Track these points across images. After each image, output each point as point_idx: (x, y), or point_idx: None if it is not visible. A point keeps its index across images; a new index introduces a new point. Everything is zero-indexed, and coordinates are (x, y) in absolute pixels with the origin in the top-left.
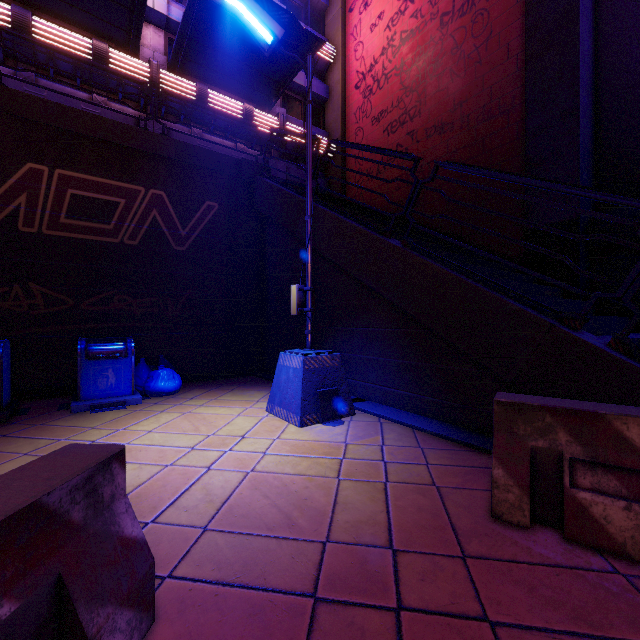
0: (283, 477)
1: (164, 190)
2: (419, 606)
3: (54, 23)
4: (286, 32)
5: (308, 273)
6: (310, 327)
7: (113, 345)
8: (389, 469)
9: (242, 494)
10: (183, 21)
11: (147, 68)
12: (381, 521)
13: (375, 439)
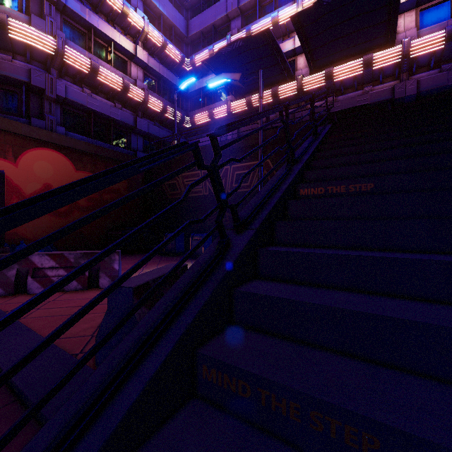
0: None
1: (269, 158)
2: None
3: None
4: None
5: None
6: None
7: None
8: None
9: None
10: (302, 47)
11: (295, 83)
12: None
13: None
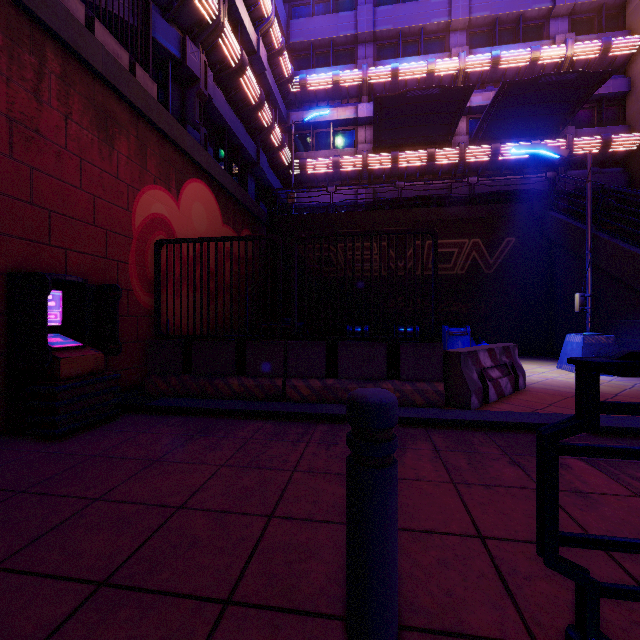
0: (567, 381)
1: (479, 238)
2: (618, 399)
3: (407, 150)
4: (573, 82)
5: (587, 286)
6: (589, 319)
7: (460, 329)
8: (634, 387)
9: (547, 381)
10: (485, 114)
11: (457, 151)
12: (615, 392)
13: (634, 382)
